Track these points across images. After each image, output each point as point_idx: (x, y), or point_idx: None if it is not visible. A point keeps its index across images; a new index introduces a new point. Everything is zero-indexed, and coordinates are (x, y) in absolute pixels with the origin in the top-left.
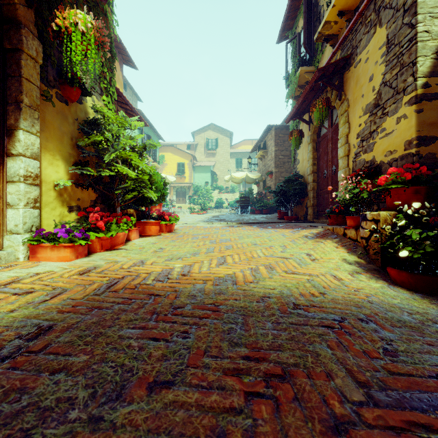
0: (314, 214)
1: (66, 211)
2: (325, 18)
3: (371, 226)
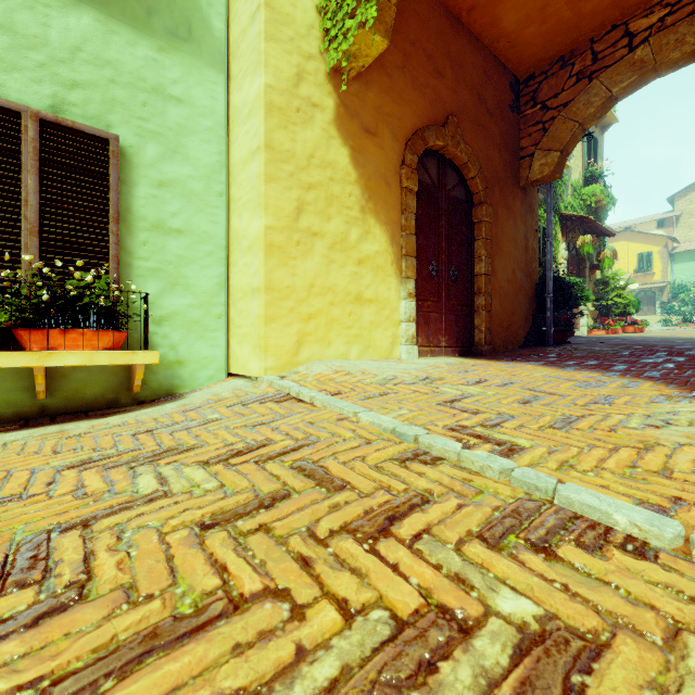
0: None
1: (591, 320)
2: None
3: None
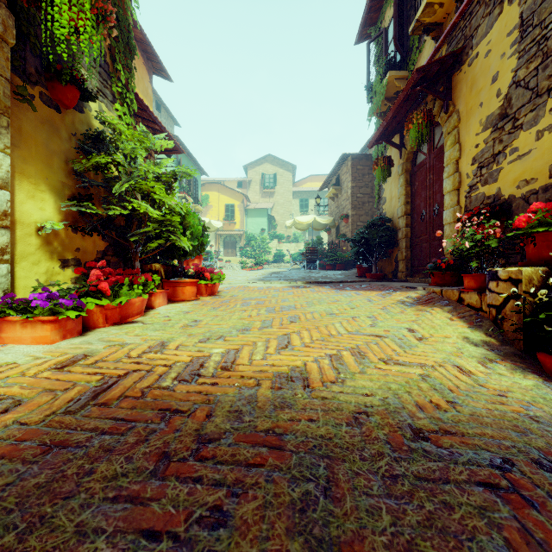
0: (407, 270)
1: (56, 266)
2: None
3: (506, 289)
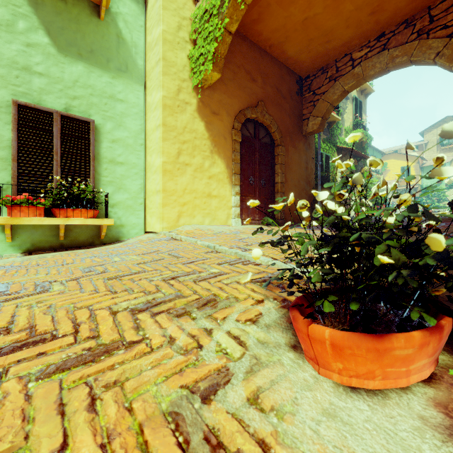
0: None
1: None
2: None
3: None
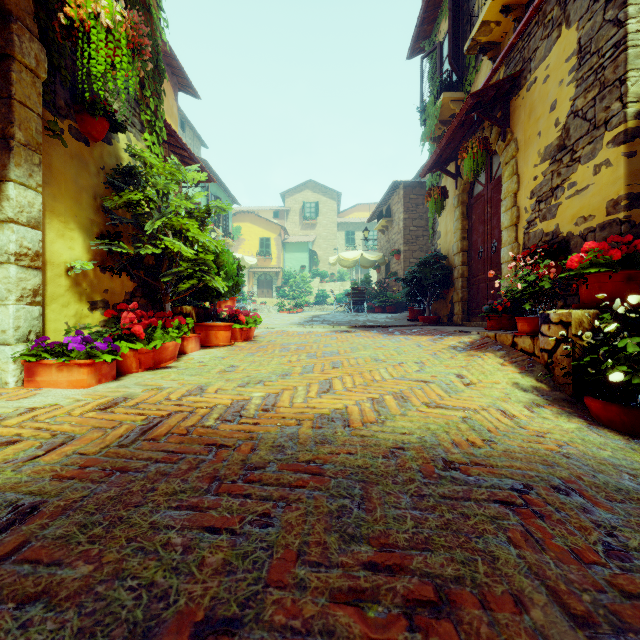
0: (463, 313)
1: (85, 308)
2: (482, 16)
3: (557, 333)
